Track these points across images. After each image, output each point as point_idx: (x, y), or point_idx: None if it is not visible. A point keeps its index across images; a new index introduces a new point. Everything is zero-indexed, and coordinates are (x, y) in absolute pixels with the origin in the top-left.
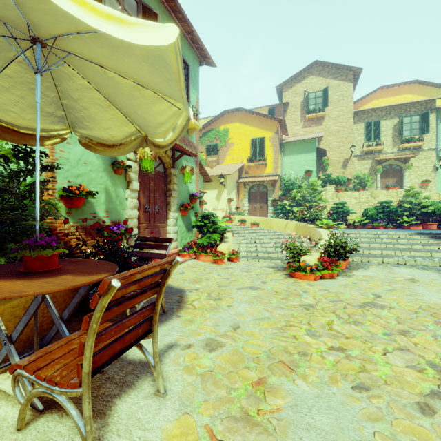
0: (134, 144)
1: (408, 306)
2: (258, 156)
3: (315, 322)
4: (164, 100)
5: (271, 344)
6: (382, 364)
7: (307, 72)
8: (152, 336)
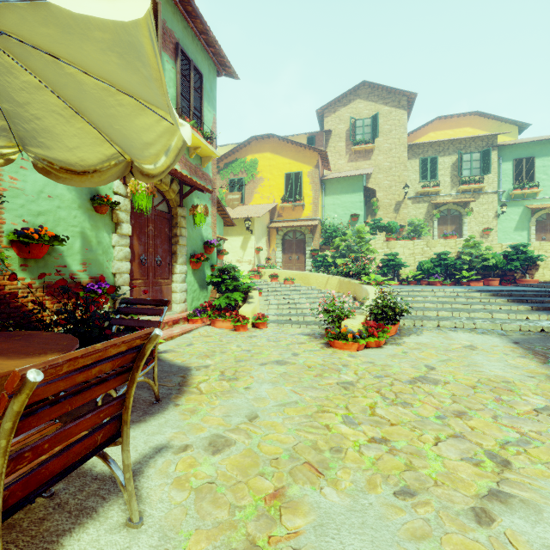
0: (115, 171)
1: (465, 379)
2: (294, 195)
3: (354, 406)
4: (150, 110)
5: (297, 439)
6: (433, 457)
7: (354, 94)
8: (121, 442)
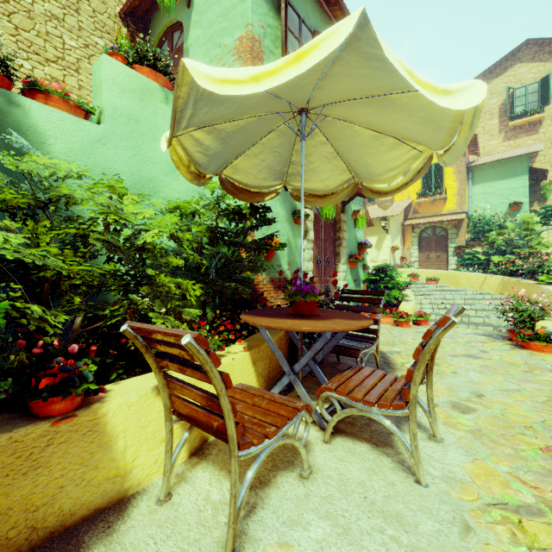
0: (346, 192)
1: None
2: (433, 188)
3: None
4: (404, 145)
5: (541, 417)
6: None
7: (511, 59)
8: (426, 382)
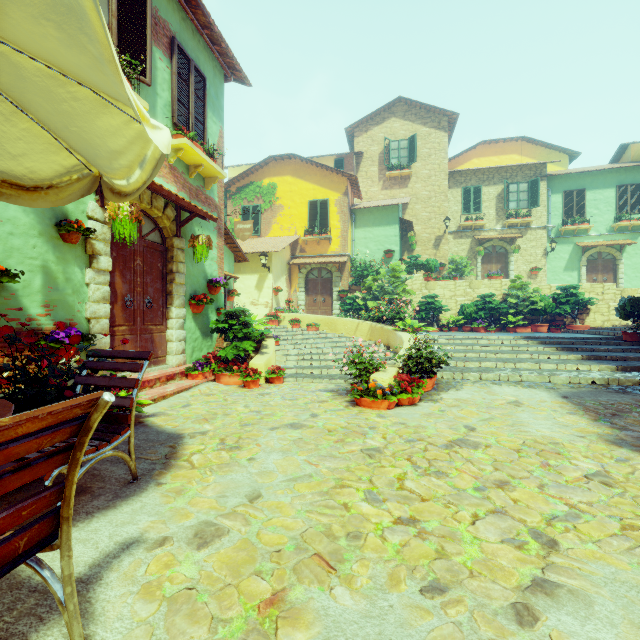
0: (78, 188)
1: (509, 442)
2: (320, 226)
3: (380, 478)
4: (116, 108)
5: (307, 523)
6: (469, 540)
7: (388, 111)
8: (60, 546)
